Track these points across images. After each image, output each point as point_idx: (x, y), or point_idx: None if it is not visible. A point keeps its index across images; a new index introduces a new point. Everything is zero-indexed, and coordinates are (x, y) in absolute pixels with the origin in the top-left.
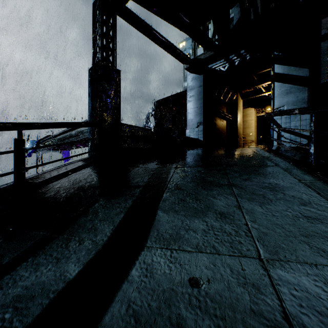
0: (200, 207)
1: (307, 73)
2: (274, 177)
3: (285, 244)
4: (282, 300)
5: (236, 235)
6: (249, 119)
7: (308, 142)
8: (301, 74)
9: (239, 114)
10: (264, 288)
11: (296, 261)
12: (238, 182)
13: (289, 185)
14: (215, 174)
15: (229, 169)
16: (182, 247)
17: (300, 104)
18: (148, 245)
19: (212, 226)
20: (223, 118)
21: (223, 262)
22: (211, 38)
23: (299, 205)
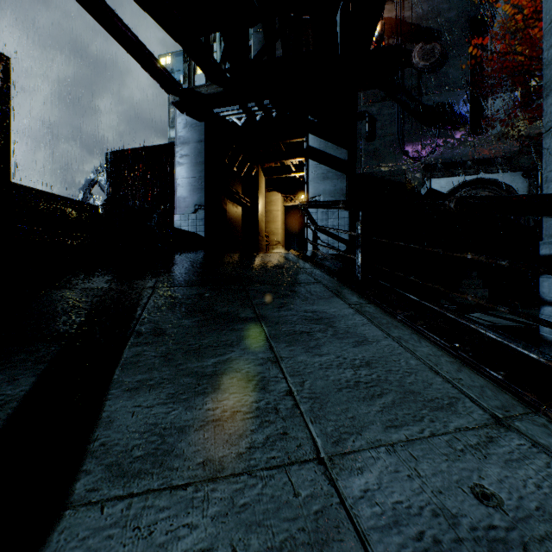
0: (206, 370)
1: (346, 155)
2: (319, 301)
3: (350, 417)
4: (365, 539)
5: (277, 419)
6: (274, 209)
7: (347, 248)
8: (340, 155)
9: (261, 199)
10: (335, 524)
11: (369, 445)
12: (269, 312)
13: (339, 313)
14: (231, 299)
15: (253, 290)
16: (169, 480)
17: (338, 197)
18: (76, 503)
19: (232, 408)
20: (238, 203)
21: (260, 489)
22: (220, 63)
23: (356, 344)
